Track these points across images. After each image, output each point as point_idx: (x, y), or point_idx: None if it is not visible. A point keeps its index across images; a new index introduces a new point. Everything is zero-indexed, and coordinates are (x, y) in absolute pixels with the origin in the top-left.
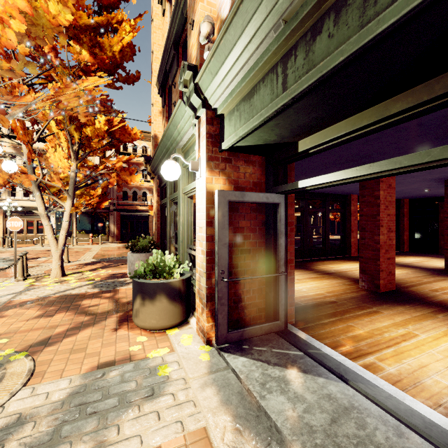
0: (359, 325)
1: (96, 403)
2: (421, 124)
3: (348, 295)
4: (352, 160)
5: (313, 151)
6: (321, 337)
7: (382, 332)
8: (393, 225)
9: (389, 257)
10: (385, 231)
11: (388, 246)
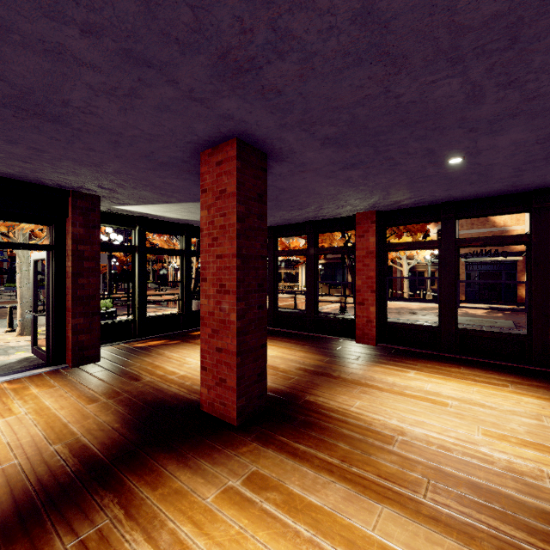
0: (53, 390)
1: (2, 350)
2: (11, 141)
3: (174, 386)
4: (188, 170)
5: (1, 220)
6: (33, 377)
7: (26, 400)
8: (231, 279)
9: (221, 346)
10: (212, 290)
11: (219, 322)
